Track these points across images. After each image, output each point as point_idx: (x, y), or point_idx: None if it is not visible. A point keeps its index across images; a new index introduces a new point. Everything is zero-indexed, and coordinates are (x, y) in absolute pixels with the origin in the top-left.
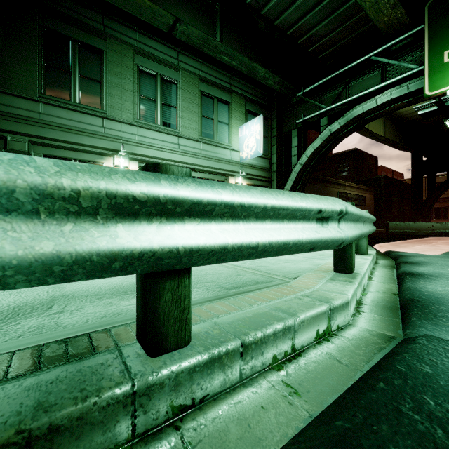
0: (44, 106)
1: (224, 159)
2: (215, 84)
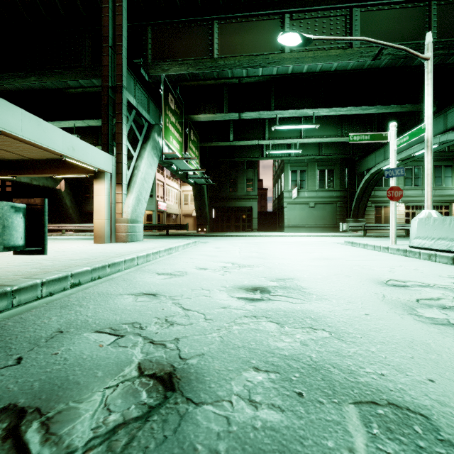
0: (375, 191)
1: (449, 195)
2: (442, 159)
